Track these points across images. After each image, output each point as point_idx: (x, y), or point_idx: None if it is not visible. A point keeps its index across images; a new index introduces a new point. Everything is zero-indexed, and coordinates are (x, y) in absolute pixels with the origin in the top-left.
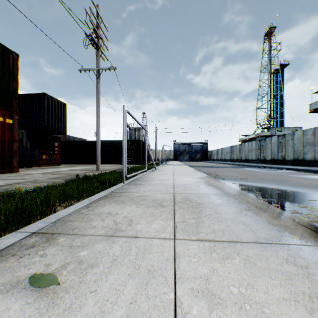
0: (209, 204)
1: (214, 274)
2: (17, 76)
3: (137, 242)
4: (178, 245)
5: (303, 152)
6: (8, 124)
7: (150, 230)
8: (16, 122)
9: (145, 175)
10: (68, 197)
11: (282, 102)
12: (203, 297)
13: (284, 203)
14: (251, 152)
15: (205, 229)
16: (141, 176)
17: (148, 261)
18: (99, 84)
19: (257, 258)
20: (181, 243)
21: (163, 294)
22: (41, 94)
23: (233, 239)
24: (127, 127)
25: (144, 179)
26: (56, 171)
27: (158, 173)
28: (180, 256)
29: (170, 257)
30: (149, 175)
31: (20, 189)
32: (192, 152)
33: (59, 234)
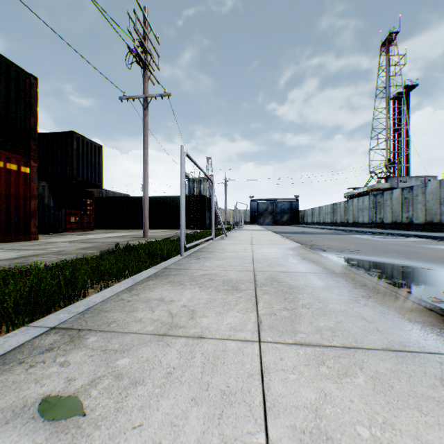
0: (307, 288)
1: (327, 402)
2: (35, 108)
3: (203, 345)
4: (266, 352)
5: (440, 212)
6: (24, 174)
7: (222, 327)
8: (35, 171)
9: (212, 244)
10: (104, 275)
11: (407, 140)
12: (314, 443)
13: (419, 287)
14: (362, 213)
15: (306, 327)
16: (206, 246)
17: (222, 377)
18: (147, 118)
19: (393, 375)
20: (269, 349)
21: (248, 436)
22: (69, 132)
23: (350, 343)
24: (186, 177)
25: (210, 250)
26: (88, 239)
27: (229, 242)
28: (270, 370)
29: (255, 371)
30: (217, 245)
31: (37, 263)
32: (277, 212)
33: (88, 330)
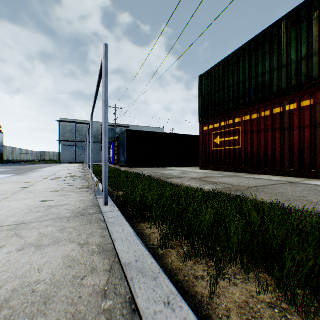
0: None
1: None
2: None
3: None
4: None
5: None
6: None
7: None
8: None
9: None
10: None
11: None
12: None
13: None
14: None
15: None
16: None
17: None
18: None
19: None
20: None
21: None
22: None
23: None
24: None
25: None
26: None
27: None
28: None
29: None
30: None
31: None
32: None
33: (78, 216)
